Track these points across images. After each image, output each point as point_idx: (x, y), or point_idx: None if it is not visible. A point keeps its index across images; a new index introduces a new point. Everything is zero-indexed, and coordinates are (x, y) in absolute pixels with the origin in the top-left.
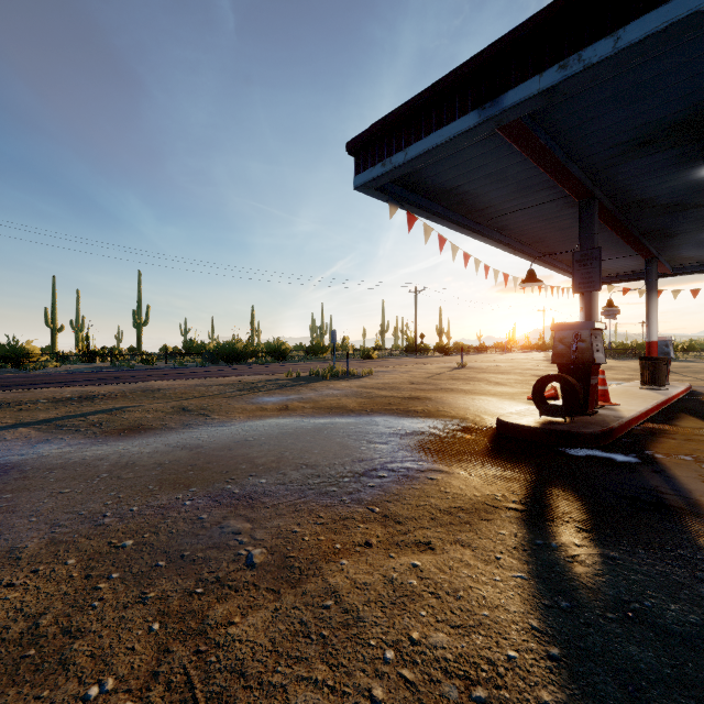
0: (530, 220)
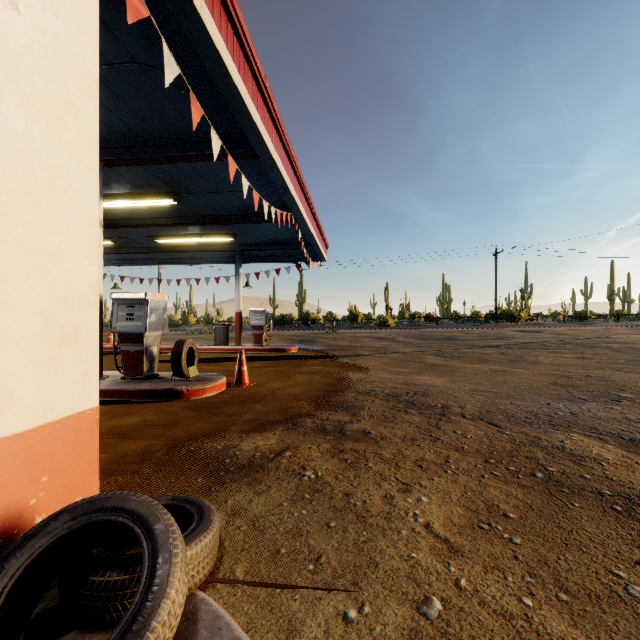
0: (137, 255)
